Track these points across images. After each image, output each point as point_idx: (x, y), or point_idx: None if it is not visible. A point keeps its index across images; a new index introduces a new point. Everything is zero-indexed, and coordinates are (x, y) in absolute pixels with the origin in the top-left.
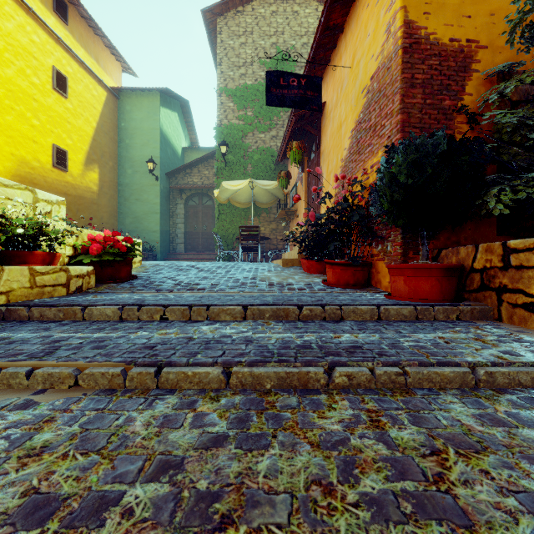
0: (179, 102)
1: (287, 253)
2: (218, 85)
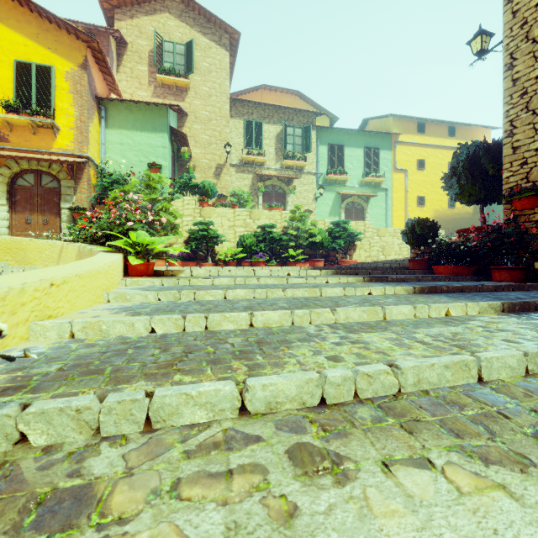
0: None
1: None
2: None
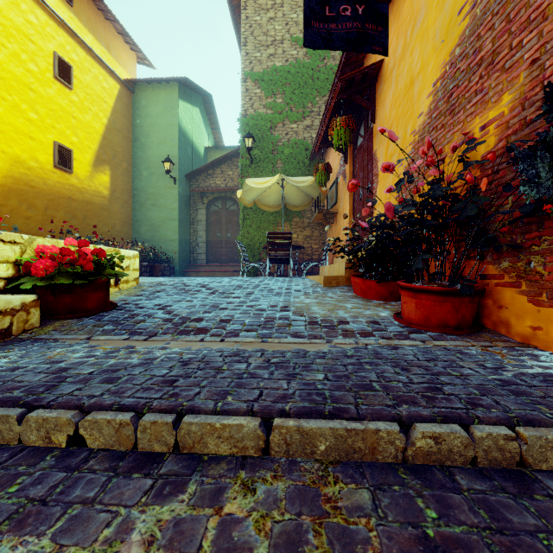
0: (201, 96)
1: (327, 266)
2: (242, 69)
